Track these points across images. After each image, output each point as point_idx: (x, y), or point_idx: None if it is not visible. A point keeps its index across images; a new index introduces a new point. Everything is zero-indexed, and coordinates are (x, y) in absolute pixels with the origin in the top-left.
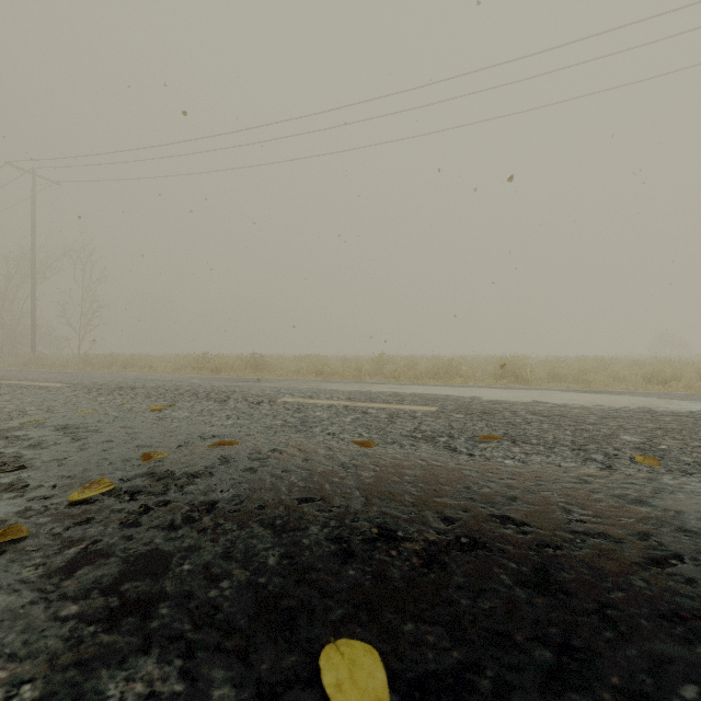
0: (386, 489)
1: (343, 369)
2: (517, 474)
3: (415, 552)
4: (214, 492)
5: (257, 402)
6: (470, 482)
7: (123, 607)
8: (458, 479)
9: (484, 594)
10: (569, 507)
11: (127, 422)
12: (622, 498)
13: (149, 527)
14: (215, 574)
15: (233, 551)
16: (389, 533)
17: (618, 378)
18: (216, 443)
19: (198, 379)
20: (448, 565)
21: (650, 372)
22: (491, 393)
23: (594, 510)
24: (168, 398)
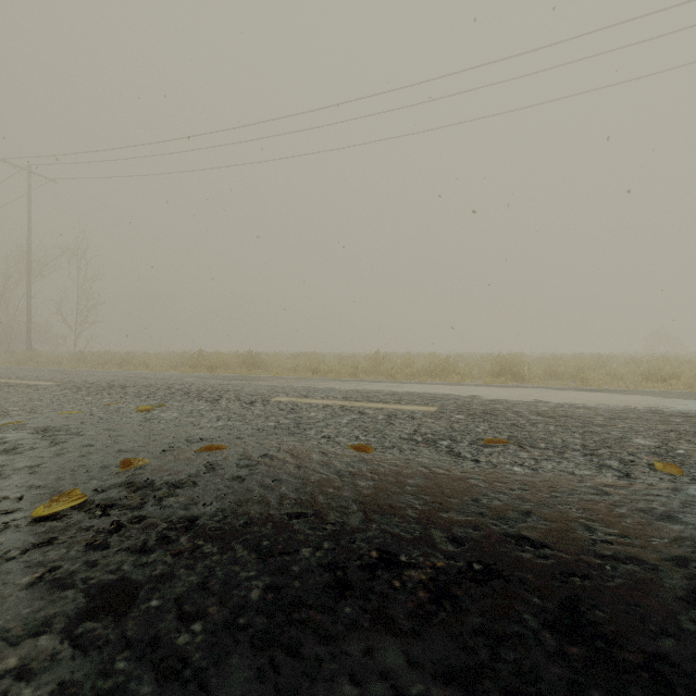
0: (385, 501)
1: (339, 367)
2: (529, 484)
3: (421, 583)
4: (195, 505)
5: (250, 402)
6: (478, 493)
7: (71, 659)
8: (464, 489)
9: (506, 641)
10: (591, 524)
11: (112, 423)
12: (649, 514)
13: (118, 549)
14: (187, 613)
15: (211, 581)
16: (390, 558)
17: (616, 376)
18: (203, 447)
19: (192, 377)
20: (461, 601)
21: (648, 370)
22: (490, 392)
23: (619, 529)
24: (158, 397)
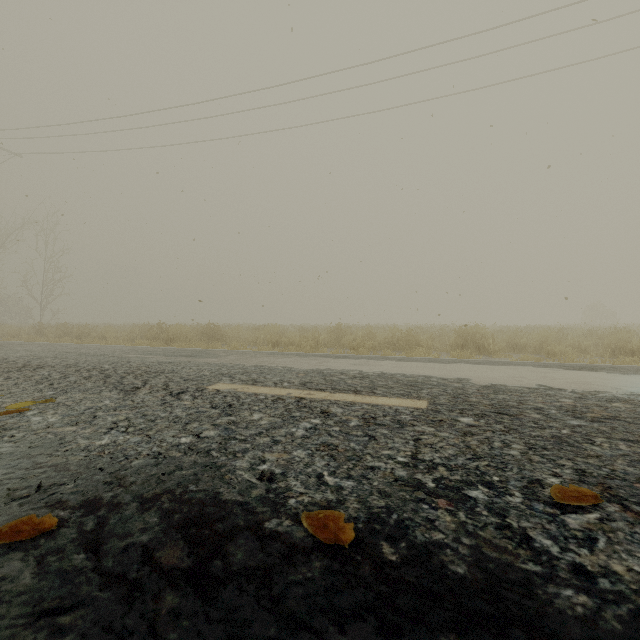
0: None
1: (300, 340)
2: None
3: None
4: None
5: (178, 392)
6: None
7: None
8: None
9: None
10: None
11: None
12: None
13: None
14: None
15: None
16: None
17: (580, 348)
18: (6, 525)
19: (137, 353)
20: None
21: (613, 343)
22: (476, 373)
23: None
24: (63, 384)
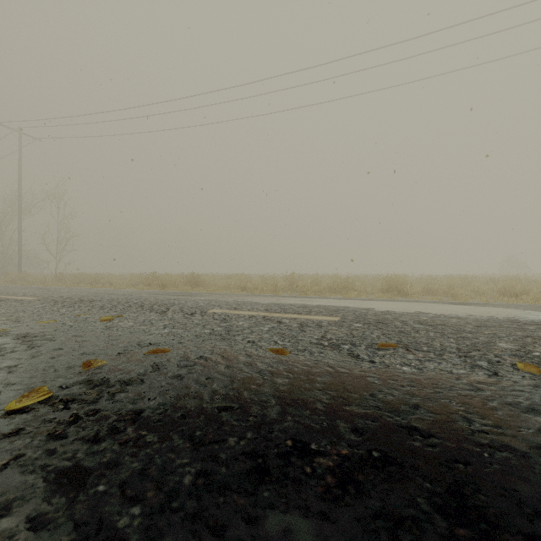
0: (298, 396)
1: (262, 285)
2: (415, 381)
3: (329, 469)
4: (141, 400)
5: (191, 313)
6: (374, 389)
7: None
8: (363, 386)
9: (403, 523)
10: (469, 416)
11: (79, 331)
12: (516, 407)
13: (74, 439)
14: (128, 497)
15: (151, 468)
16: (303, 446)
17: (478, 292)
18: (150, 350)
19: (146, 293)
20: (363, 485)
21: (504, 288)
22: (381, 305)
23: (493, 420)
24: (118, 309)
